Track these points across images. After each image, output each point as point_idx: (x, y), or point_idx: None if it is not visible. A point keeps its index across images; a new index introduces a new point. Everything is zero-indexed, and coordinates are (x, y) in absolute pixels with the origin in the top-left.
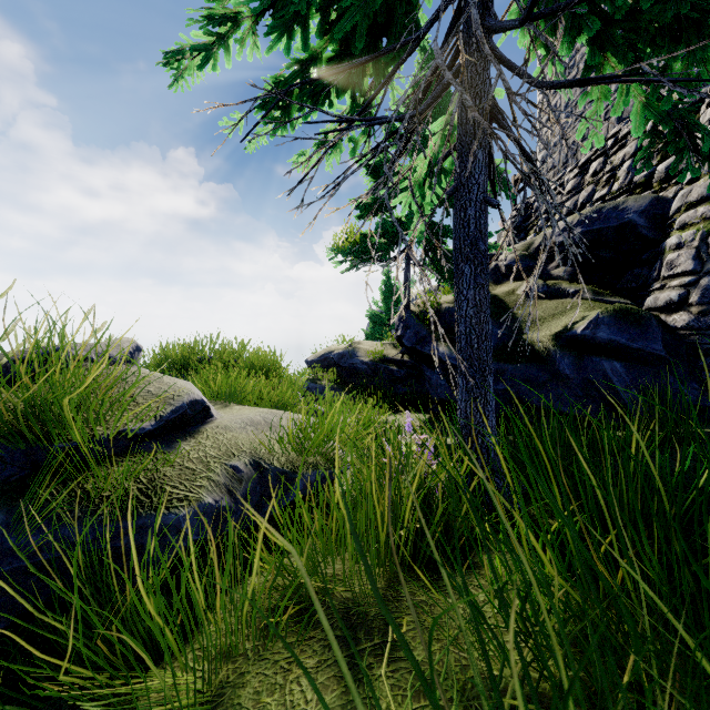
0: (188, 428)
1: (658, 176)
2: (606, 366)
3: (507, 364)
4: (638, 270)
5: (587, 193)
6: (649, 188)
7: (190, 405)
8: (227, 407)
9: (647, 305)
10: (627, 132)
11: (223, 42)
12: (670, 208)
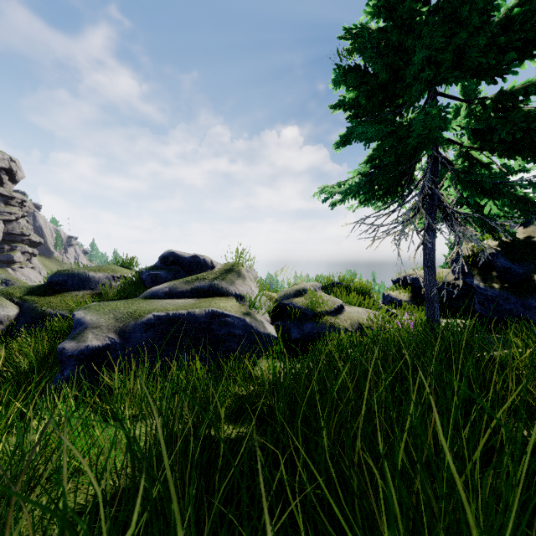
0: (339, 311)
1: None
2: None
3: (512, 294)
4: None
5: None
6: None
7: (340, 305)
8: (348, 306)
9: None
10: None
11: (348, 197)
12: None
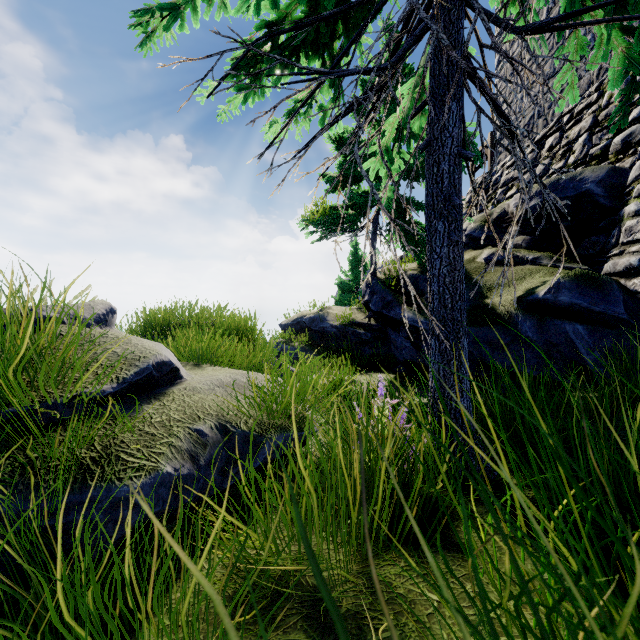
0: (154, 390)
1: (614, 148)
2: (568, 329)
3: (470, 327)
4: (595, 237)
5: (543, 167)
6: (605, 159)
7: (156, 367)
8: (200, 368)
9: (605, 270)
10: (582, 108)
11: (191, 2)
12: (627, 177)
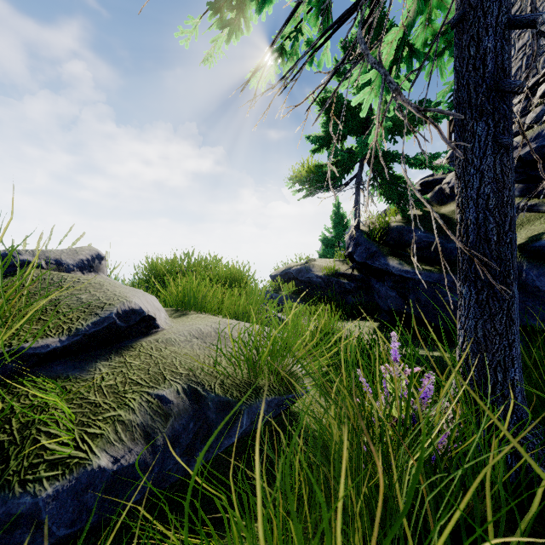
0: (122, 342)
1: None
2: None
3: None
4: None
5: (535, 114)
6: None
7: (123, 315)
8: (185, 315)
9: None
10: None
11: None
12: None
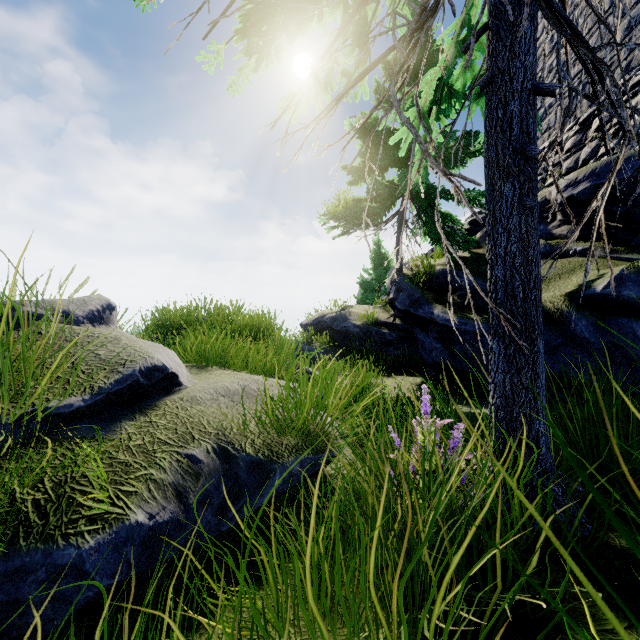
0: (144, 401)
1: None
2: (636, 329)
3: None
4: None
5: (590, 149)
6: None
7: (145, 372)
8: (207, 372)
9: None
10: (639, 79)
11: None
12: None
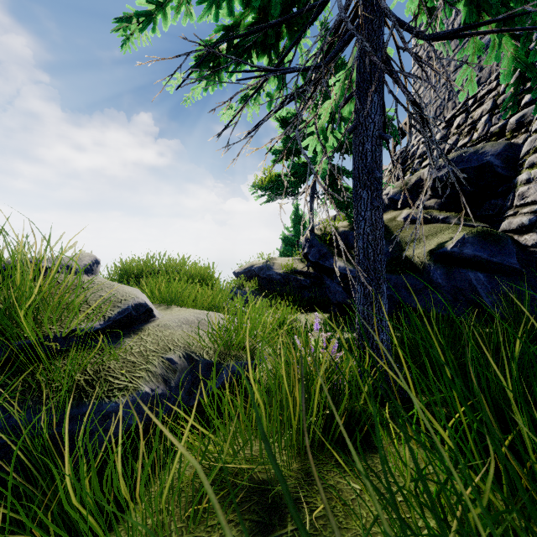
0: (133, 327)
1: (510, 127)
2: (471, 276)
3: (391, 275)
4: (494, 200)
5: (452, 142)
6: (502, 136)
7: (134, 307)
8: (169, 309)
9: (502, 228)
10: (484, 93)
11: (163, 10)
12: (520, 151)
